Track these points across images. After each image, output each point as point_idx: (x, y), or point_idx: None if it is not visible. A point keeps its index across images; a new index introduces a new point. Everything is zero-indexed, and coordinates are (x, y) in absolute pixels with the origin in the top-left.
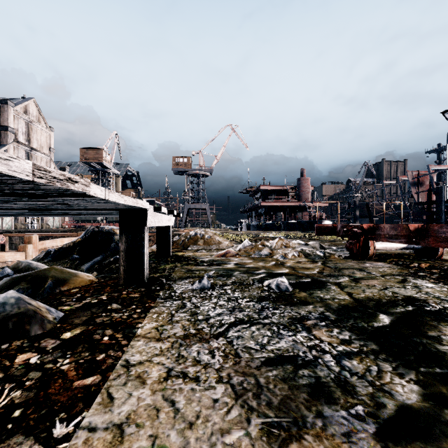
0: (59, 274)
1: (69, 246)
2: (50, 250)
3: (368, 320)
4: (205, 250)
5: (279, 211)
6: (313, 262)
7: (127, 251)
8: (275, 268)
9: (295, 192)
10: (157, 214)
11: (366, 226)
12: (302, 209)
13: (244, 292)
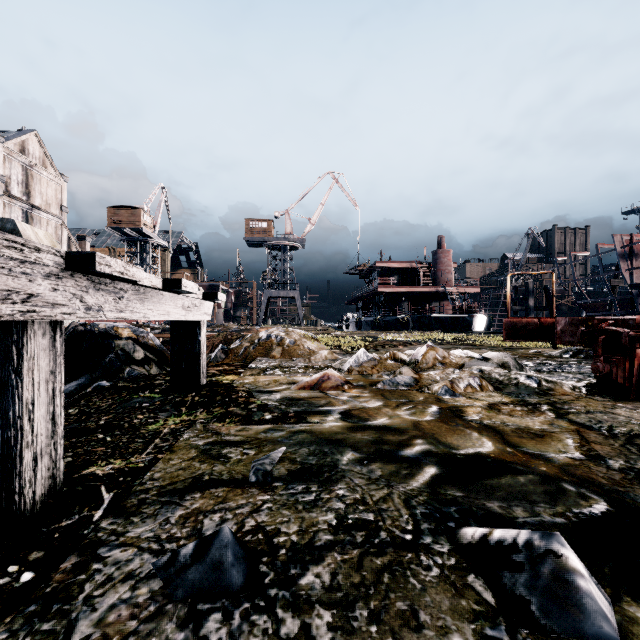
0: None
1: None
2: None
3: None
4: (281, 369)
5: (405, 300)
6: (531, 409)
7: None
8: (450, 433)
9: (429, 272)
10: (111, 284)
11: None
12: (439, 297)
13: None
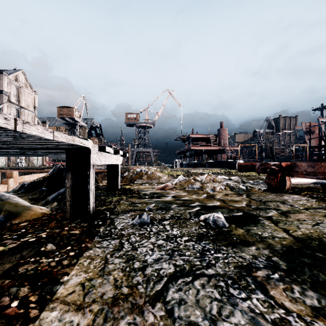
0: (13, 208)
1: (39, 180)
2: (24, 183)
3: (325, 269)
4: (148, 183)
5: (204, 153)
6: (239, 195)
7: (73, 187)
8: (207, 201)
9: (216, 139)
10: (103, 153)
11: (284, 164)
12: (221, 152)
13: (182, 228)
